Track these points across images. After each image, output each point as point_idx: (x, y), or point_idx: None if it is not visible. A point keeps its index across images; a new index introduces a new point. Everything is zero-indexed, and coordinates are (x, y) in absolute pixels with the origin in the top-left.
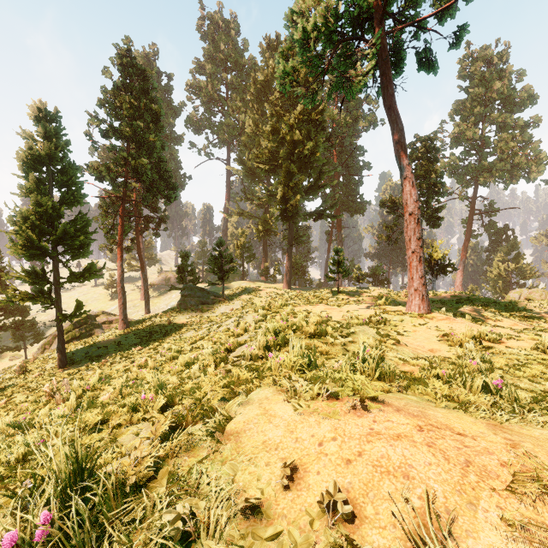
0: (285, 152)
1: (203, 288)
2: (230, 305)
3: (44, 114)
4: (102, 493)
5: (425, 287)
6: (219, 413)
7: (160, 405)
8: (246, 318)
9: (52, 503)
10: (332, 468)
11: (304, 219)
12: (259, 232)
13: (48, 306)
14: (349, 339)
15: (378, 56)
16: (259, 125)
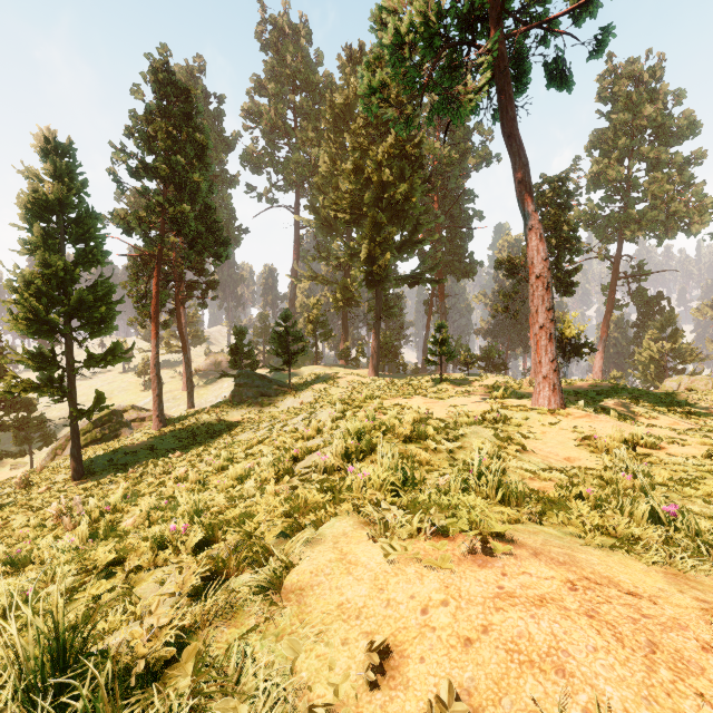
0: (371, 197)
1: (263, 376)
2: (299, 397)
3: (54, 145)
4: (89, 693)
5: (557, 373)
6: (276, 557)
7: (195, 541)
8: (319, 414)
9: (9, 711)
10: (443, 653)
11: (396, 285)
12: (336, 302)
13: (59, 399)
14: (458, 444)
15: (494, 67)
16: (336, 162)
